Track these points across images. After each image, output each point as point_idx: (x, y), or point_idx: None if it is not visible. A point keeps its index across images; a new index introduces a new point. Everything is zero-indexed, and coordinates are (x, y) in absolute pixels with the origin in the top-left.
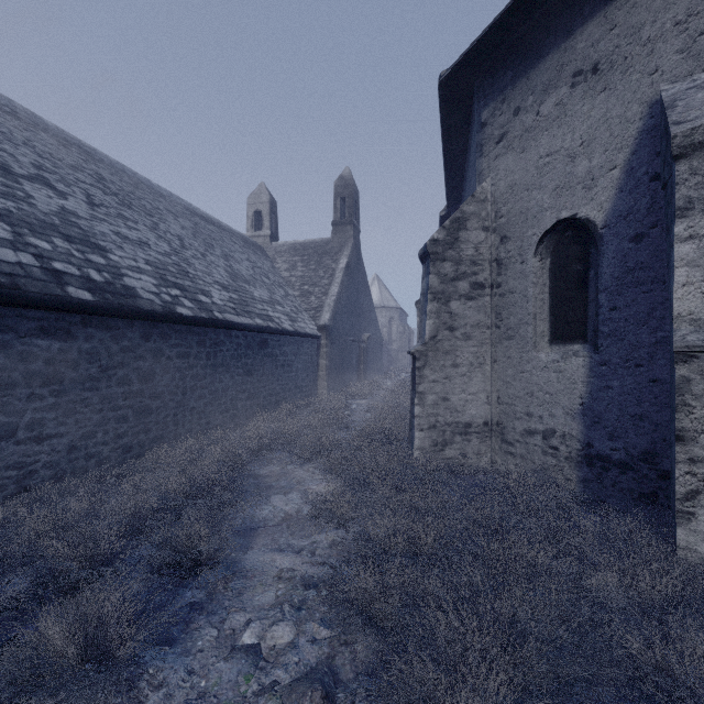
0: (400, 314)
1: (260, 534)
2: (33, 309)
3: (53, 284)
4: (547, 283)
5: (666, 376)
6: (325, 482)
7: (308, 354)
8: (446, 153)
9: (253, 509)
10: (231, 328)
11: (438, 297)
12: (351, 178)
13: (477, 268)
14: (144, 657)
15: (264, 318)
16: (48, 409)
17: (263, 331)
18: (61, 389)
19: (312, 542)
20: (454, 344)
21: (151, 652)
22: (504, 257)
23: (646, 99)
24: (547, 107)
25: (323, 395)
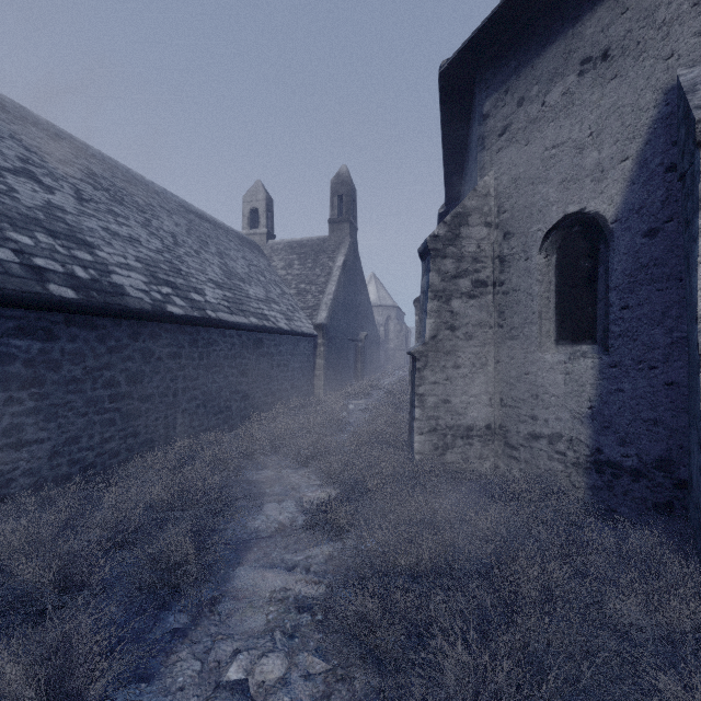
0: (398, 312)
1: (251, 547)
2: (11, 308)
3: (33, 281)
4: (553, 280)
5: (682, 379)
6: (321, 488)
7: (304, 354)
8: (445, 148)
9: (245, 519)
10: (225, 327)
11: (439, 295)
12: (348, 176)
13: (480, 266)
14: (116, 699)
15: (259, 317)
16: (28, 414)
17: (258, 330)
18: (41, 393)
19: (307, 557)
20: (456, 344)
21: (125, 692)
22: (507, 254)
23: (660, 85)
24: (553, 96)
25: (320, 395)
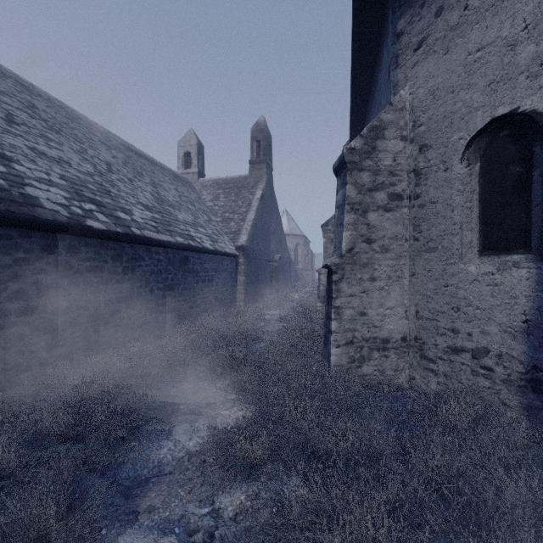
0: (305, 240)
1: (149, 490)
2: None
3: None
4: (476, 189)
5: None
6: (236, 405)
7: (227, 271)
8: (353, 82)
9: (148, 449)
10: (150, 244)
11: (355, 208)
12: (265, 124)
13: (395, 179)
14: None
15: (185, 237)
16: None
17: (184, 249)
18: None
19: (214, 511)
20: (372, 257)
21: None
22: (423, 167)
23: None
24: None
25: (241, 306)
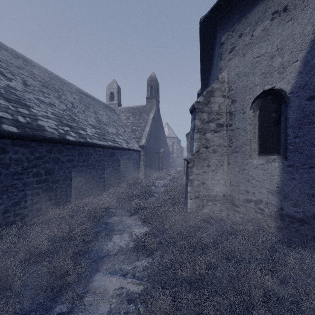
0: (177, 140)
1: (105, 260)
2: None
3: None
4: (257, 123)
5: None
6: (141, 227)
7: (135, 159)
8: (201, 61)
9: (102, 245)
10: (96, 146)
11: (200, 131)
12: (155, 77)
13: (220, 116)
14: None
15: (113, 142)
16: None
17: (112, 148)
18: None
19: (134, 267)
20: (208, 155)
21: None
22: (233, 111)
23: None
24: (257, 32)
25: (142, 178)
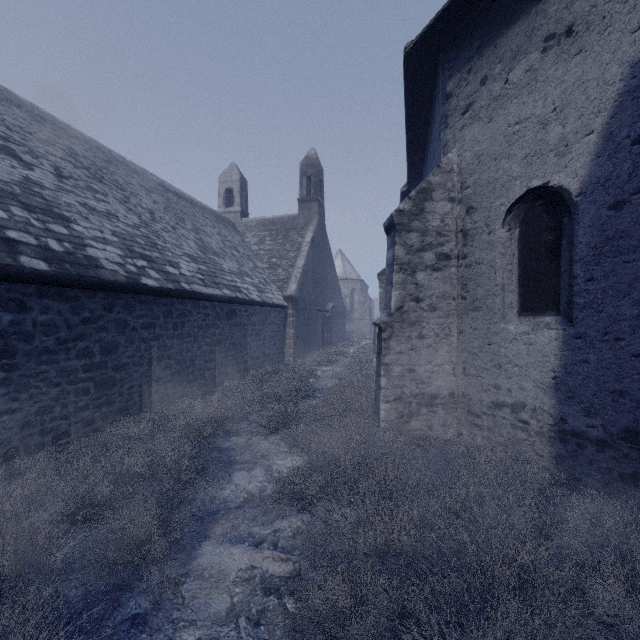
0: (362, 285)
1: (219, 519)
2: None
3: (3, 253)
4: (516, 253)
5: None
6: (289, 456)
7: (275, 323)
8: (408, 129)
9: (214, 490)
10: (199, 299)
11: (404, 268)
12: (316, 158)
13: (443, 239)
14: None
15: (232, 289)
16: None
17: (231, 302)
18: (12, 363)
19: (275, 531)
20: (420, 315)
21: None
22: (470, 228)
23: (627, 59)
24: (516, 74)
25: (290, 362)
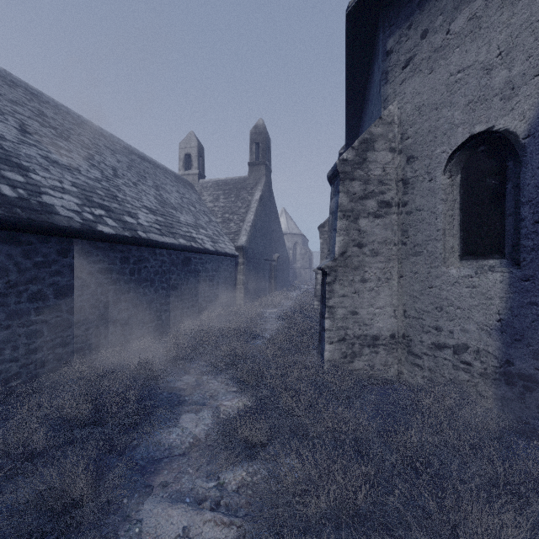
0: (303, 239)
1: (162, 468)
2: None
3: None
4: (457, 199)
5: None
6: (237, 396)
7: (227, 271)
8: (348, 92)
9: (159, 435)
10: (155, 246)
11: (347, 215)
12: (264, 127)
13: (385, 188)
14: None
15: (188, 239)
16: None
17: (186, 250)
18: None
19: (219, 484)
20: (363, 260)
21: None
22: (410, 177)
23: None
24: (458, 23)
25: (241, 305)
